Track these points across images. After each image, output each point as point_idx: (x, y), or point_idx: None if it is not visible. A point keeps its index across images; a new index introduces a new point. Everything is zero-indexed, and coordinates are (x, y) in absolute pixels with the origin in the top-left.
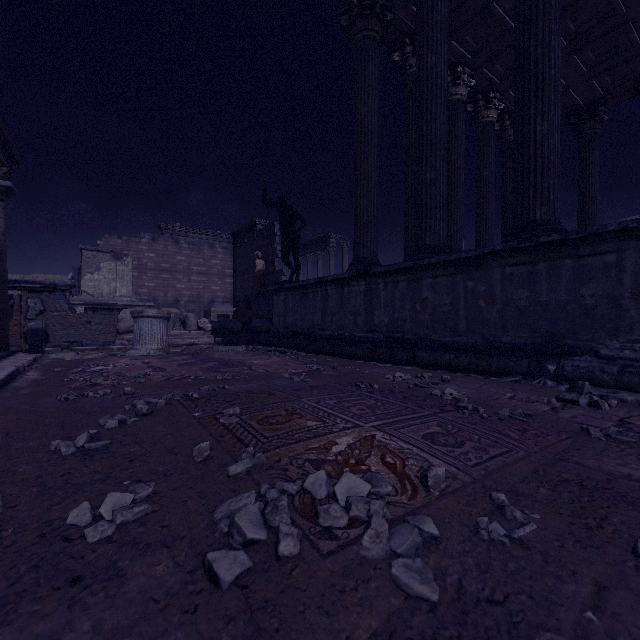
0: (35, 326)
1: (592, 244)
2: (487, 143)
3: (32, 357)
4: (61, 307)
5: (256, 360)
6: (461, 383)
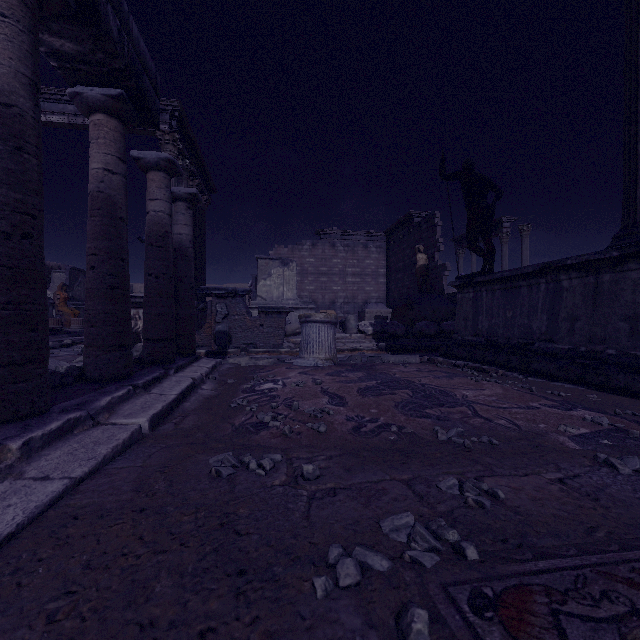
0: (221, 329)
1: None
2: None
3: (211, 364)
4: (240, 311)
5: (465, 390)
6: None
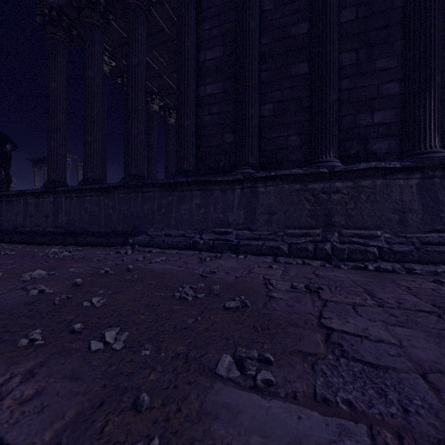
0: None
1: (146, 187)
2: (153, 122)
3: None
4: None
5: None
6: (86, 251)
